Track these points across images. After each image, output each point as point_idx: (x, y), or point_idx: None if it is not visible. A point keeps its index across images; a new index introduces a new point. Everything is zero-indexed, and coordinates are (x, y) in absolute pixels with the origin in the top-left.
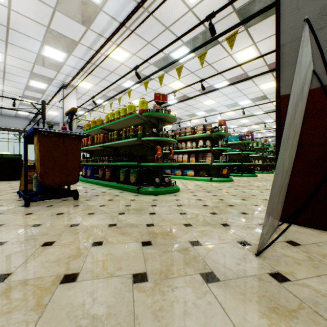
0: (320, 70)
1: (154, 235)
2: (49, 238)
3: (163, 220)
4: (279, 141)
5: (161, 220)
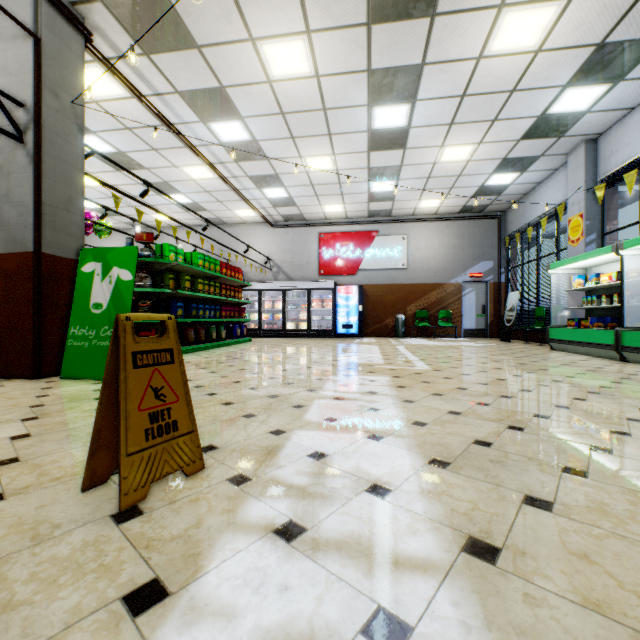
0: (69, 245)
1: (80, 399)
2: (90, 428)
3: (19, 404)
4: (41, 298)
5: (15, 405)
